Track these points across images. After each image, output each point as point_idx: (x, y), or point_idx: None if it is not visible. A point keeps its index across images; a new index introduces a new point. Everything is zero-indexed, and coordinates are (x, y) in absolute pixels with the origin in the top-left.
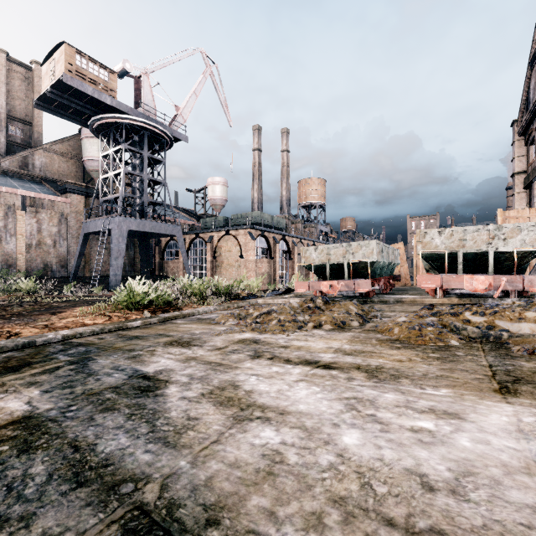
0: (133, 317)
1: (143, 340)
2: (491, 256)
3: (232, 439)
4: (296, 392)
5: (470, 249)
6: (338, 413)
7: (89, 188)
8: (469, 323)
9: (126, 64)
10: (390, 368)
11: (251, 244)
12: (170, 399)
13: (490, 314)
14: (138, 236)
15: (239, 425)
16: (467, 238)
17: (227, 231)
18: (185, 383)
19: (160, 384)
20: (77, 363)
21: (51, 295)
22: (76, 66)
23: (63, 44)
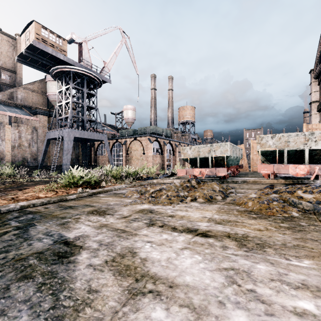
0: (72, 192)
1: (74, 209)
2: (306, 152)
3: (124, 320)
4: (182, 261)
5: (292, 148)
6: (221, 287)
7: (50, 112)
8: (302, 199)
9: (73, 35)
10: (254, 236)
11: (150, 146)
12: (79, 267)
13: (317, 192)
14: (81, 141)
15: (133, 301)
16: (290, 140)
17: (135, 138)
18: (94, 249)
19: (75, 250)
20: (21, 229)
21: (24, 177)
22: (41, 36)
23: (33, 22)
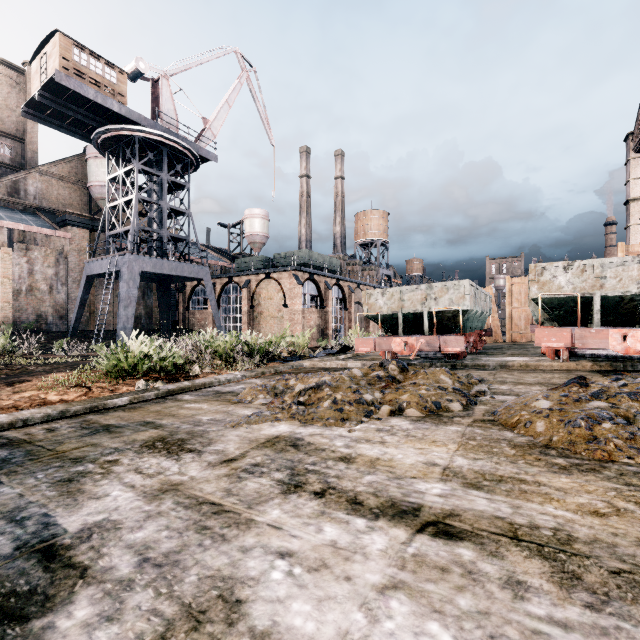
0: (123, 390)
1: (113, 435)
2: None
3: None
4: None
5: (611, 292)
6: None
7: (94, 220)
8: None
9: (140, 63)
10: (591, 539)
11: (297, 290)
12: None
13: None
14: (156, 280)
15: None
16: (608, 275)
17: (267, 274)
18: (120, 582)
19: (60, 586)
20: None
21: (33, 355)
22: (73, 62)
23: (56, 34)
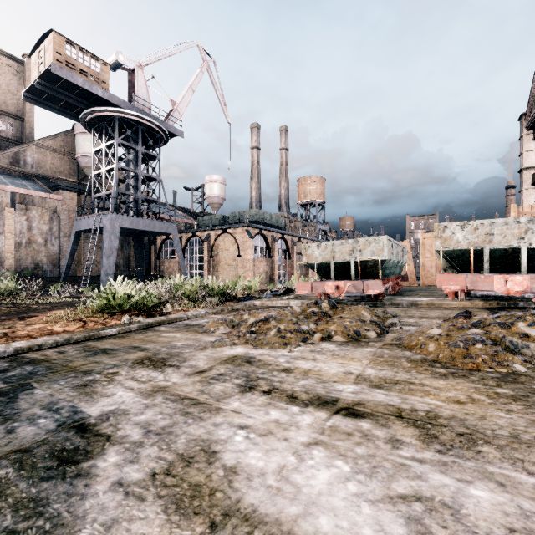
0: (112, 323)
1: (110, 356)
2: (523, 253)
3: None
4: (311, 475)
5: (498, 245)
6: None
7: (82, 185)
8: (528, 338)
9: (120, 55)
10: (450, 417)
11: (249, 243)
12: (95, 488)
13: None
14: (133, 234)
15: None
16: (495, 232)
17: (224, 229)
18: (134, 443)
19: (95, 446)
20: (4, 395)
21: (34, 296)
22: (65, 56)
23: (51, 33)
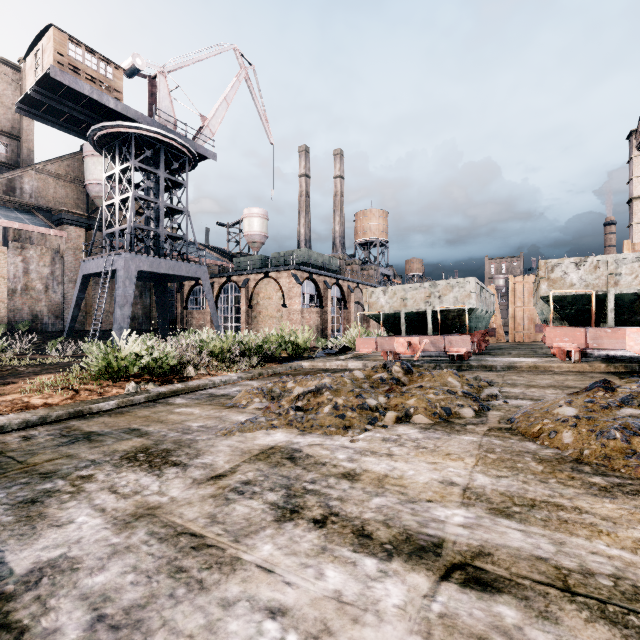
0: (112, 393)
1: (92, 444)
2: None
3: None
4: None
5: (627, 289)
6: None
7: (91, 219)
8: None
9: (137, 59)
10: None
11: (296, 290)
12: None
13: None
14: (154, 279)
15: None
16: (623, 271)
17: (266, 273)
18: None
19: None
20: None
21: (25, 355)
22: (68, 57)
23: (50, 28)
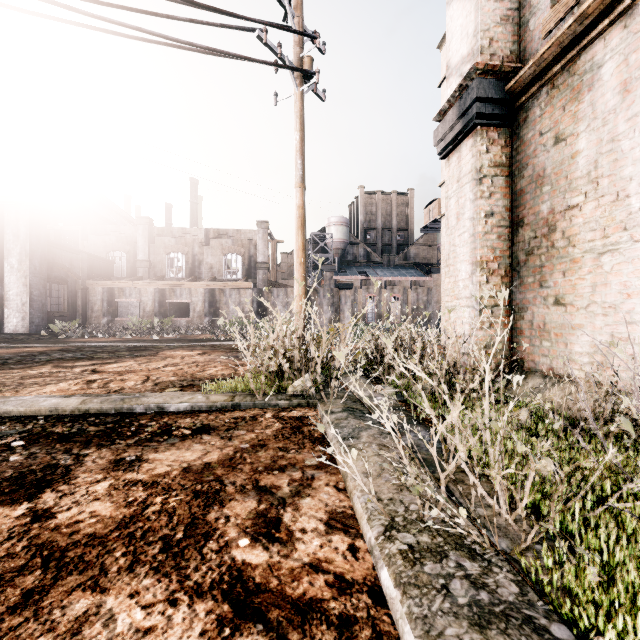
0: None
1: None
2: None
3: None
4: None
5: None
6: None
7: None
8: None
9: None
10: None
11: None
12: None
13: None
14: None
15: None
16: None
17: None
18: None
19: None
20: None
21: None
22: None
23: (437, 199)
